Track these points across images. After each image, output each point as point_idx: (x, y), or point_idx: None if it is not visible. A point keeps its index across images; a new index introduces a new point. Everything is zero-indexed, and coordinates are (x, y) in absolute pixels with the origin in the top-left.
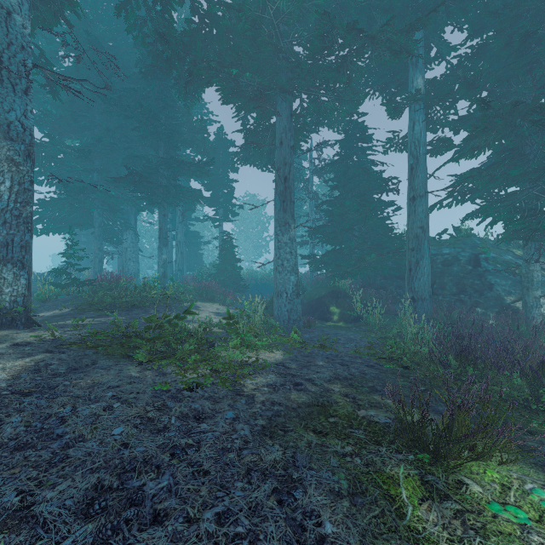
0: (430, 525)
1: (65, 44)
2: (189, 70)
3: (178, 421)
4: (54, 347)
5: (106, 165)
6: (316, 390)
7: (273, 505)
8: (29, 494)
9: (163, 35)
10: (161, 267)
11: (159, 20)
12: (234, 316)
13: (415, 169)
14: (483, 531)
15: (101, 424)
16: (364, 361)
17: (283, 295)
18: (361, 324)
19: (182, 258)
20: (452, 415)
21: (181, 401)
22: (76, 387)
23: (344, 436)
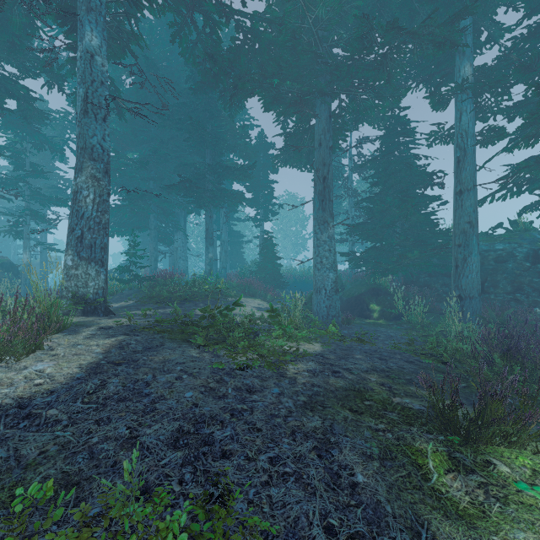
0: (453, 490)
1: (128, 70)
2: (234, 83)
3: (234, 392)
4: (130, 331)
5: (160, 173)
6: (353, 378)
7: (314, 457)
8: (134, 429)
9: (211, 54)
10: (207, 265)
11: (208, 41)
12: (276, 309)
13: (462, 162)
14: (504, 500)
15: (176, 389)
16: (403, 357)
17: (321, 292)
18: (402, 322)
19: (226, 256)
20: (480, 399)
21: (235, 377)
22: (152, 362)
23: (378, 416)
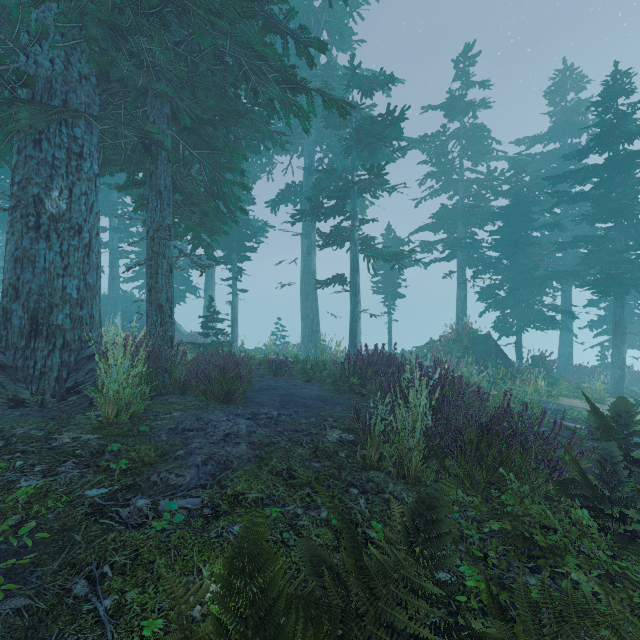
0: None
1: None
2: None
3: None
4: None
5: None
6: None
7: None
8: None
9: None
10: None
11: None
12: None
13: (114, 263)
14: None
15: None
16: None
17: None
18: None
19: None
20: None
21: None
22: None
23: None
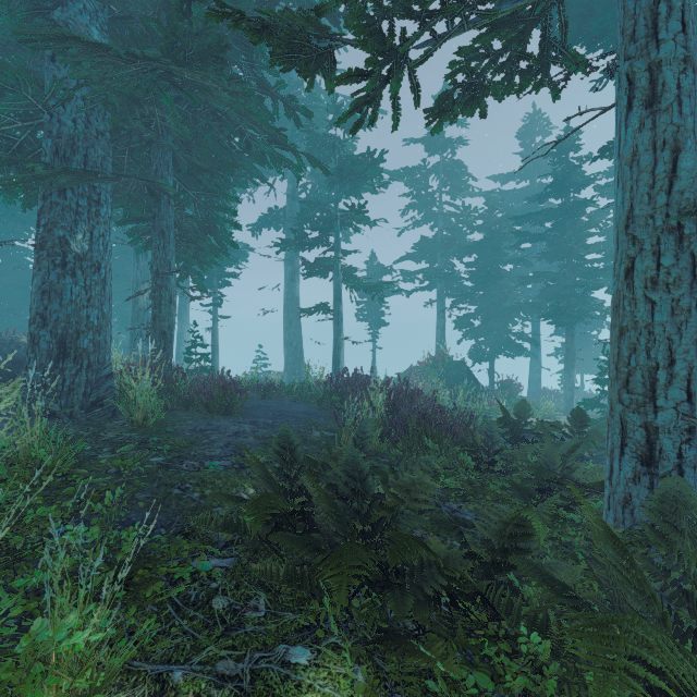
0: None
1: None
2: None
3: None
4: None
5: None
6: None
7: None
8: None
9: None
10: None
11: None
12: None
13: None
14: None
15: None
16: None
17: None
18: None
19: None
20: None
21: None
22: None
23: None
